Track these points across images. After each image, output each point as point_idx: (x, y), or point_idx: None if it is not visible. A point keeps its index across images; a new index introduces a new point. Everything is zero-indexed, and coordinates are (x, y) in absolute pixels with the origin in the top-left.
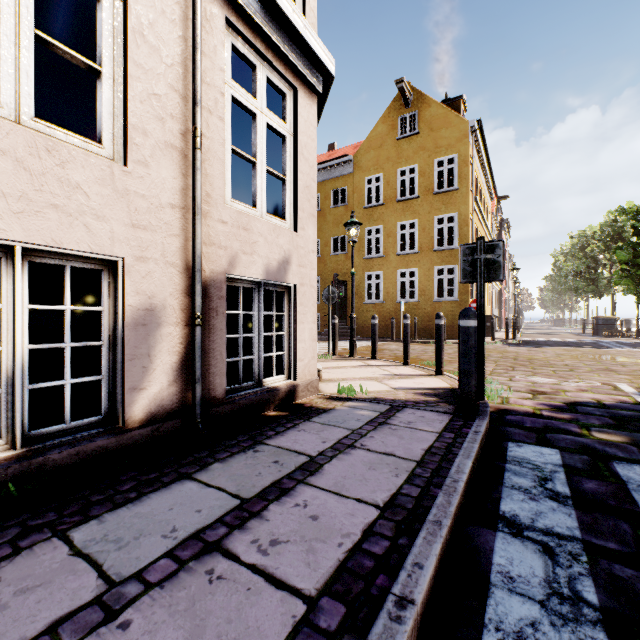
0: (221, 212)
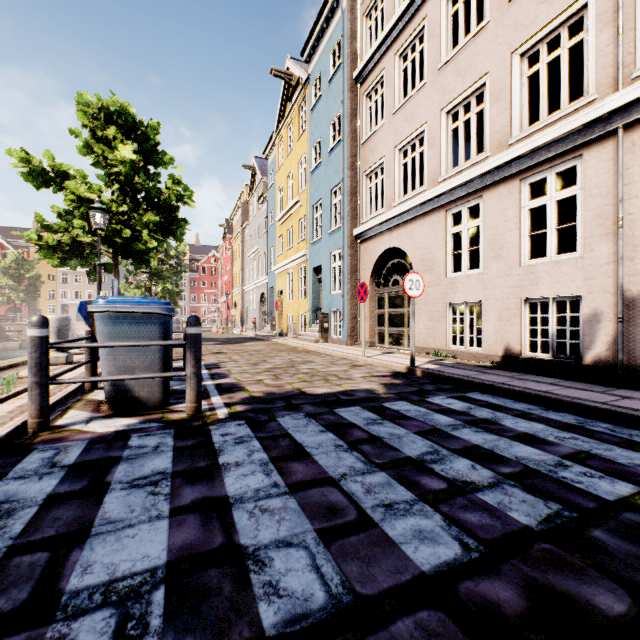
0: None
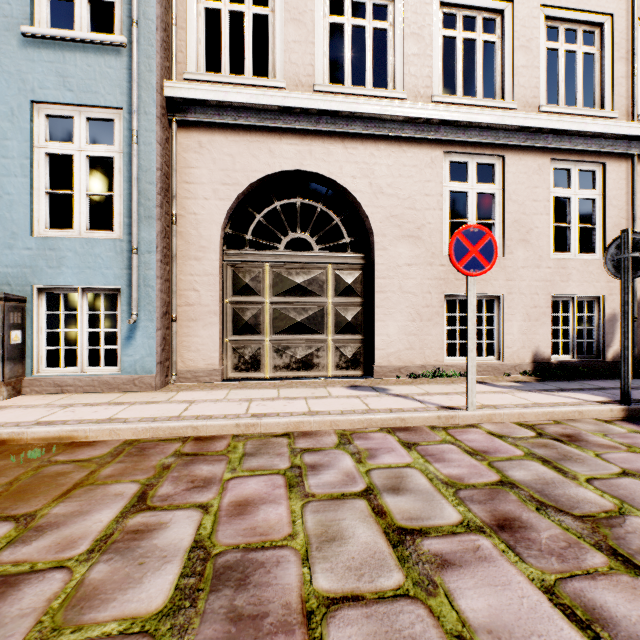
0: None
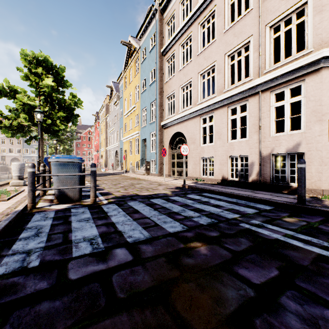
0: (268, 139)
